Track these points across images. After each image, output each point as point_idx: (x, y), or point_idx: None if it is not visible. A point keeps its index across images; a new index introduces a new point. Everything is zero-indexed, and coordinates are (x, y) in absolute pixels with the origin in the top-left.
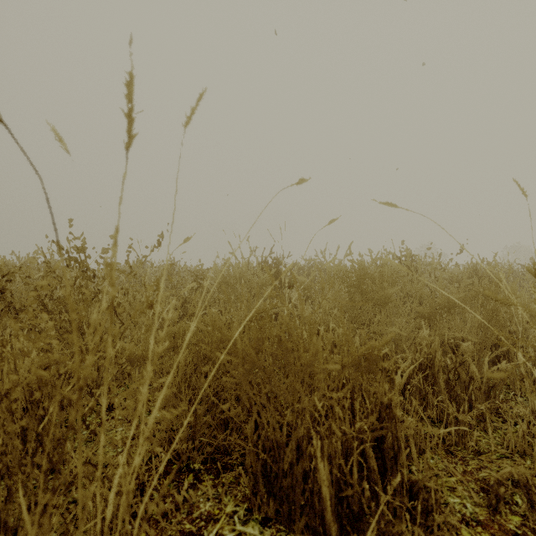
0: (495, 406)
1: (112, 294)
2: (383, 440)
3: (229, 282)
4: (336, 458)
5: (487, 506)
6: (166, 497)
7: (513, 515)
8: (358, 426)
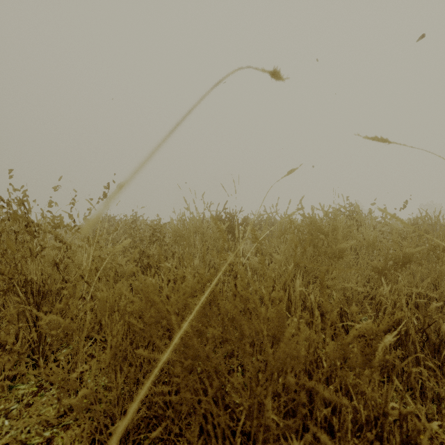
0: None
1: None
2: None
3: (185, 236)
4: None
5: None
6: None
7: None
8: None
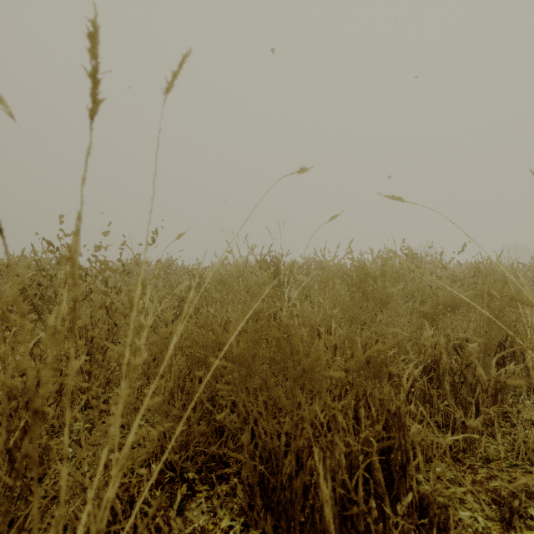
0: (503, 410)
1: (74, 295)
2: (389, 450)
3: (227, 281)
4: (340, 473)
5: (500, 520)
6: (157, 510)
7: (529, 530)
8: (364, 436)
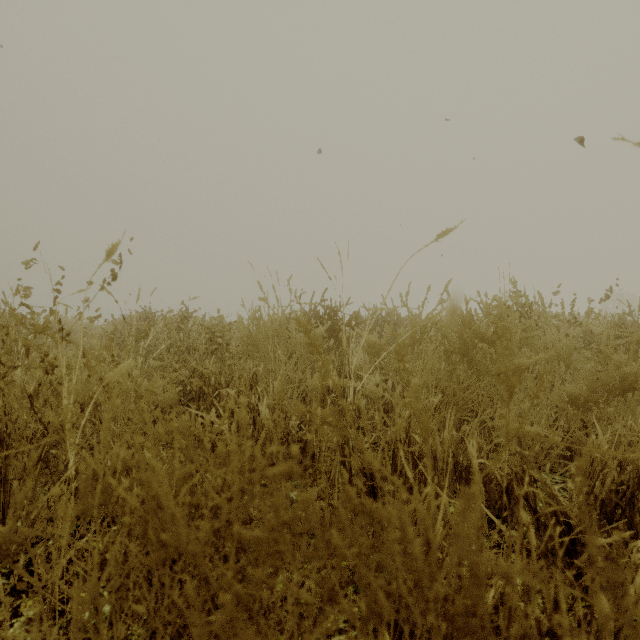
0: None
1: None
2: None
3: (260, 343)
4: None
5: None
6: None
7: None
8: None
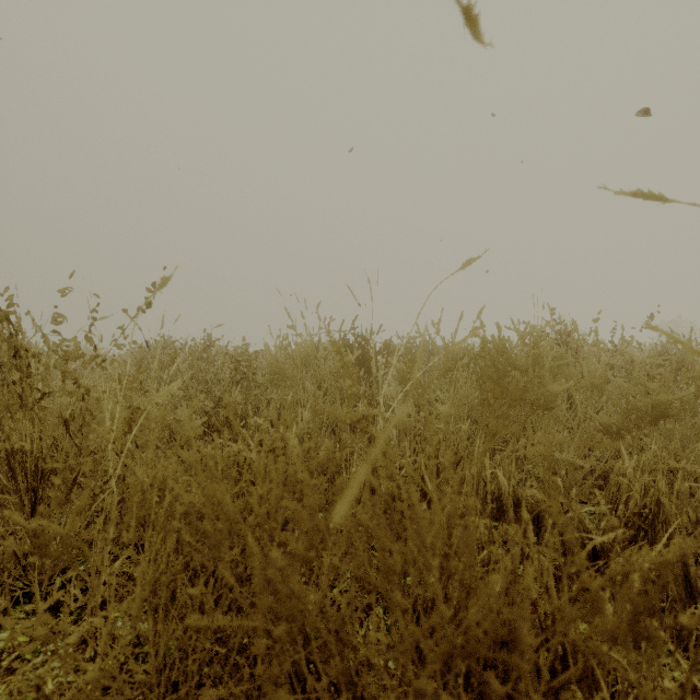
0: None
1: None
2: None
3: (288, 372)
4: None
5: None
6: None
7: None
8: None
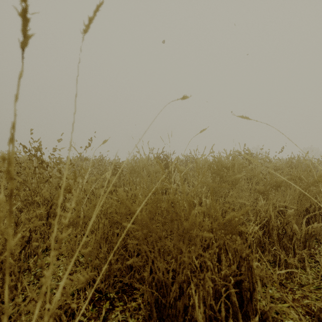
0: (310, 252)
1: (10, 186)
2: (241, 282)
3: (136, 170)
4: (209, 299)
5: None
6: (89, 319)
7: None
8: (224, 273)
